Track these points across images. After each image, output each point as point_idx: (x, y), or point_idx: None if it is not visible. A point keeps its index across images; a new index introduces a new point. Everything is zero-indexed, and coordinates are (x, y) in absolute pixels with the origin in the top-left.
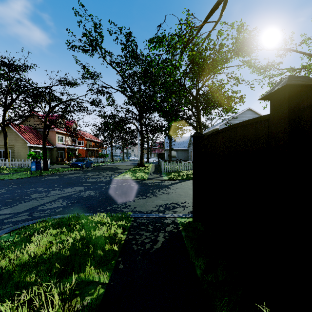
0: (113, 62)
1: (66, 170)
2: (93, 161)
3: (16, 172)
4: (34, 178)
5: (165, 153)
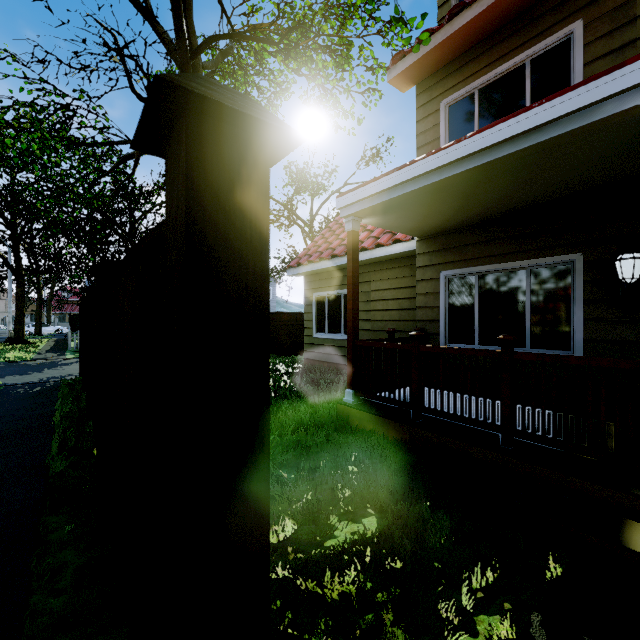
0: None
1: None
2: None
3: None
4: None
5: None
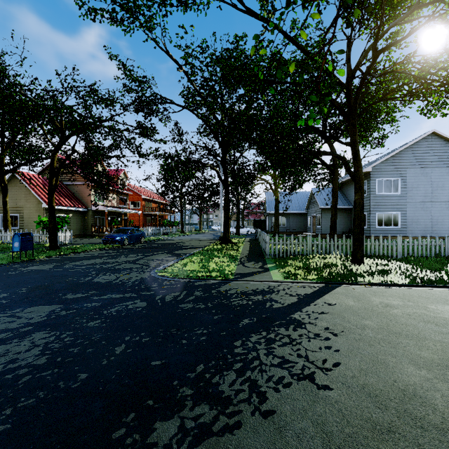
0: (153, 2)
1: (91, 249)
2: (152, 232)
3: (2, 252)
4: (4, 267)
5: (267, 220)
